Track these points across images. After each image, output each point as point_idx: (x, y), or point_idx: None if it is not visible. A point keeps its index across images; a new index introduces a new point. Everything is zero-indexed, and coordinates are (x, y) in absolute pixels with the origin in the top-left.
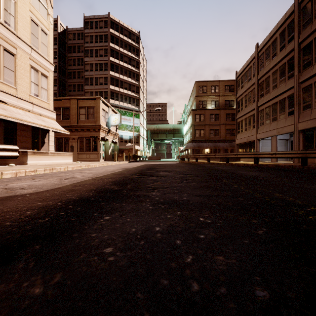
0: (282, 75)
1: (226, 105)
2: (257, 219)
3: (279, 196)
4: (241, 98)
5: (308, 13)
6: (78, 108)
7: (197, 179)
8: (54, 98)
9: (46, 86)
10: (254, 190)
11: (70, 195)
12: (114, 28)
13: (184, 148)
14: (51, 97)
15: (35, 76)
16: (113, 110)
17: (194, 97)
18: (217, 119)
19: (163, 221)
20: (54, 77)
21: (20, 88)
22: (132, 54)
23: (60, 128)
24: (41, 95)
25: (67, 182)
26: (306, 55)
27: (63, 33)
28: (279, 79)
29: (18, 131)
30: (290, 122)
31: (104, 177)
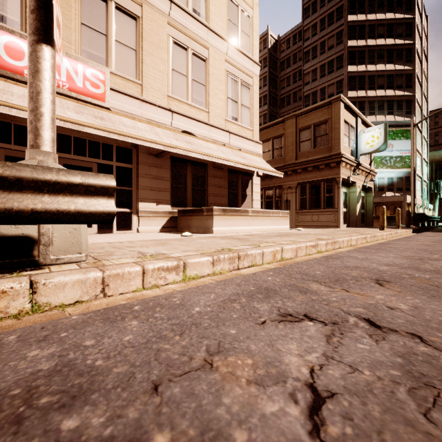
0: None
1: None
2: None
3: None
4: None
5: None
6: (296, 132)
7: None
8: (260, 128)
9: (248, 102)
10: None
11: None
12: None
13: None
14: (255, 119)
15: (233, 88)
16: (364, 123)
17: None
18: None
19: None
20: (263, 112)
21: (213, 110)
22: (395, 13)
23: (268, 167)
24: (241, 118)
25: None
26: None
27: (274, 47)
28: None
29: (209, 179)
30: None
31: None
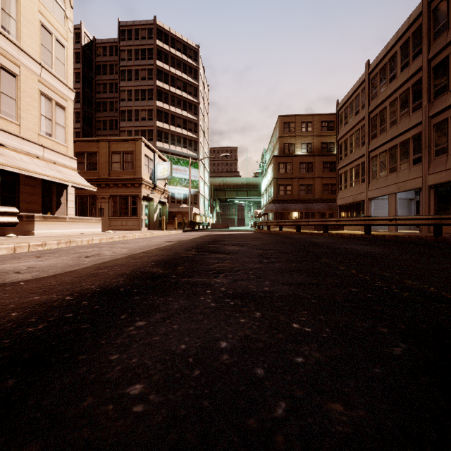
0: (404, 106)
1: (323, 150)
2: (388, 326)
3: (413, 284)
4: (345, 139)
5: (443, 16)
6: (109, 153)
7: (283, 258)
8: (74, 140)
9: (62, 122)
10: (372, 275)
11: (89, 284)
12: (162, 39)
13: (263, 212)
14: (70, 137)
15: (47, 106)
16: (160, 157)
17: (277, 138)
18: (311, 169)
19: (233, 330)
20: (76, 110)
21: (25, 123)
22: (188, 76)
23: (83, 182)
24: (56, 134)
25: (87, 263)
26: (440, 76)
27: (90, 46)
28: (399, 111)
29: (21, 187)
30: (416, 173)
31: (145, 255)
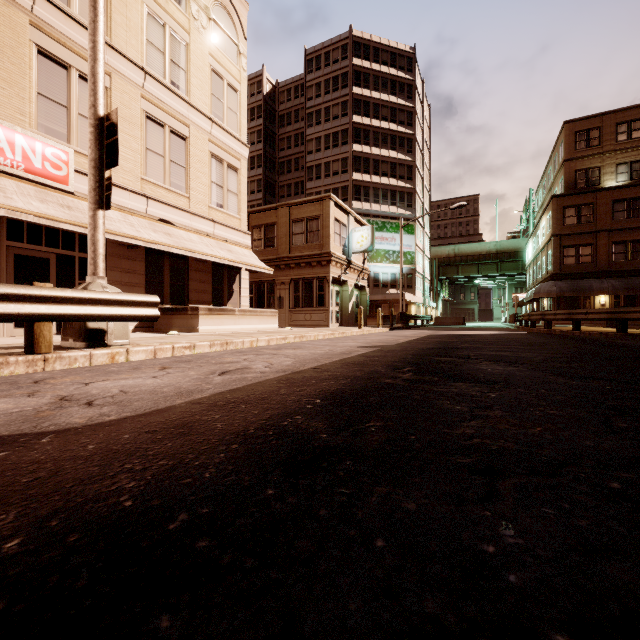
0: None
1: None
2: None
3: None
4: None
5: None
6: (290, 223)
7: None
8: (251, 211)
9: (235, 188)
10: None
11: (138, 466)
12: (360, 54)
13: (531, 297)
14: (244, 206)
15: (218, 171)
16: (357, 221)
17: (561, 162)
18: (639, 211)
19: None
20: (257, 177)
21: (194, 195)
22: (398, 98)
23: (258, 263)
24: (228, 205)
25: (210, 388)
26: None
27: (272, 94)
28: None
29: (190, 273)
30: None
31: (314, 375)
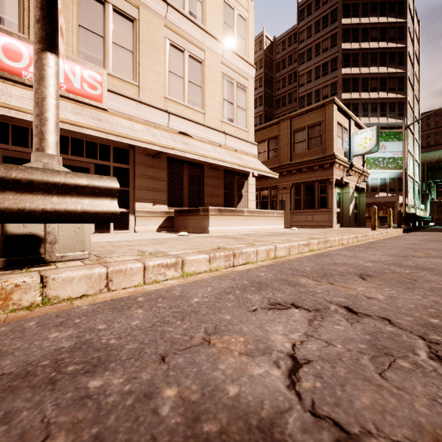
0: None
1: None
2: None
3: None
4: None
5: None
6: (291, 133)
7: None
8: (256, 129)
9: (243, 104)
10: None
11: None
12: None
13: None
14: (251, 120)
15: (229, 89)
16: (357, 125)
17: None
18: None
19: None
20: (259, 113)
21: (209, 111)
22: (388, 17)
23: (263, 168)
24: (237, 119)
25: None
26: None
27: (270, 48)
28: None
29: (205, 179)
30: None
31: None
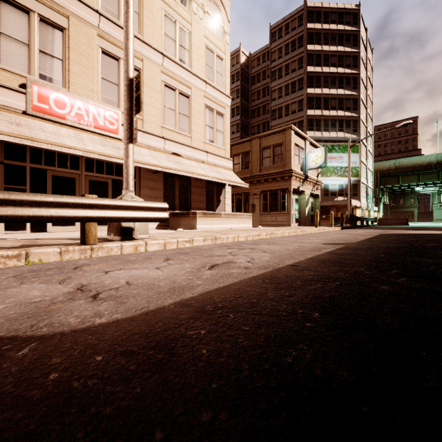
0: None
1: None
2: None
3: None
4: None
5: None
6: (260, 150)
7: None
8: (232, 144)
9: (221, 128)
10: None
11: None
12: (313, 20)
13: None
14: (228, 140)
15: (210, 117)
16: (312, 144)
17: None
18: None
19: None
20: (236, 122)
21: (194, 135)
22: (345, 47)
23: (237, 180)
24: (216, 140)
25: (199, 284)
26: None
27: (246, 62)
28: None
29: (192, 188)
30: None
31: (297, 274)
